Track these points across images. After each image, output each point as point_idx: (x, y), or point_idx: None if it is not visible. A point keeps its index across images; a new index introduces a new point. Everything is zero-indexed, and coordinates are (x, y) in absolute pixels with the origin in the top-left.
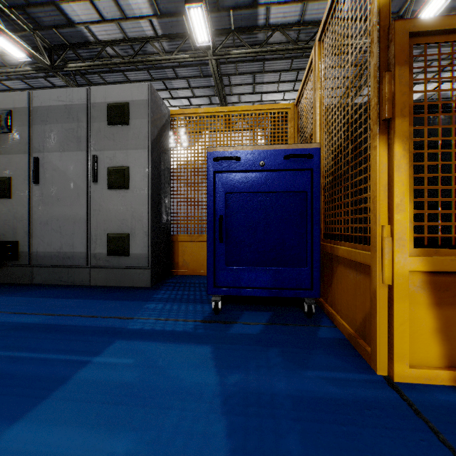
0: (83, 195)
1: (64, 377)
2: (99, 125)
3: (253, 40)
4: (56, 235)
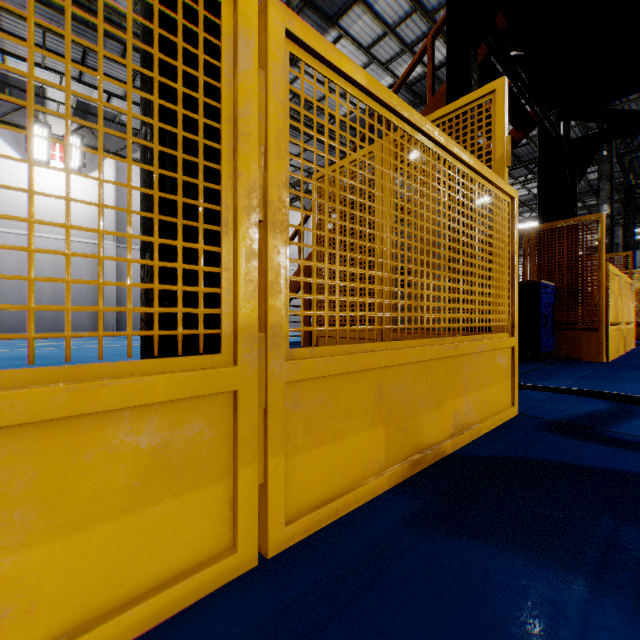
0: None
1: None
2: None
3: None
4: None
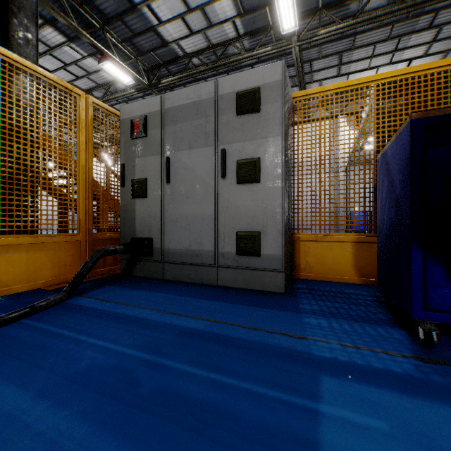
0: (211, 192)
1: (308, 439)
2: (227, 117)
3: (343, 14)
4: (185, 233)
